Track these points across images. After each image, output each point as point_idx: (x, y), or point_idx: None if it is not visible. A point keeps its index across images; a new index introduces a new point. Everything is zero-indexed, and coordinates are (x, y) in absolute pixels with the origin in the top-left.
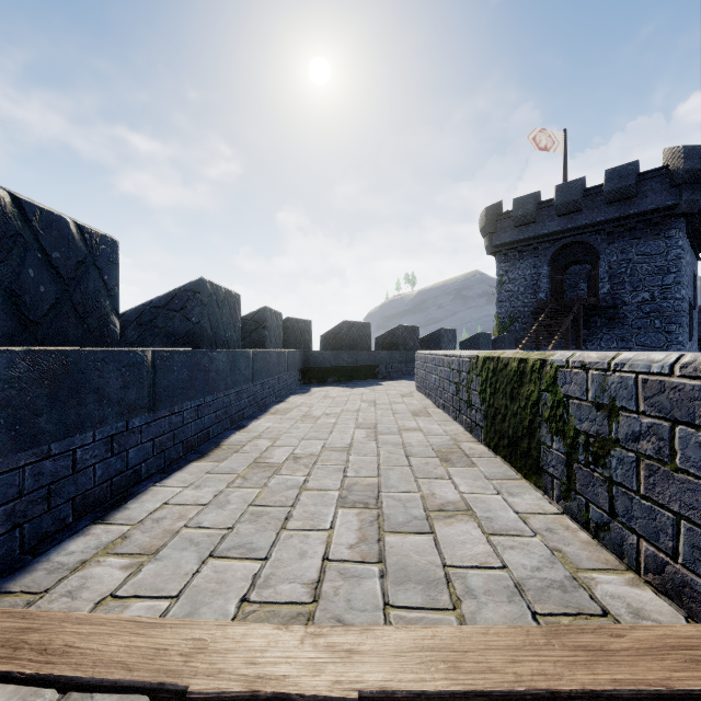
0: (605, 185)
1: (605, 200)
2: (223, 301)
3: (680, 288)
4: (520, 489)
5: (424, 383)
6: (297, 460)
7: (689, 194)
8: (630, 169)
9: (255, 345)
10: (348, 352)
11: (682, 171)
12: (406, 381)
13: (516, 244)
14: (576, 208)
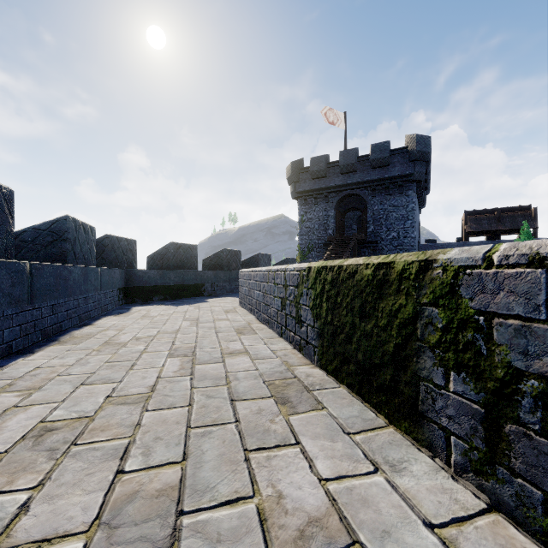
0: (371, 155)
1: (371, 166)
2: None
3: (414, 230)
4: (395, 447)
5: (247, 299)
6: (48, 433)
7: (419, 167)
8: (386, 145)
9: (53, 260)
10: (175, 271)
11: (416, 151)
12: (230, 298)
13: (313, 192)
14: (353, 169)
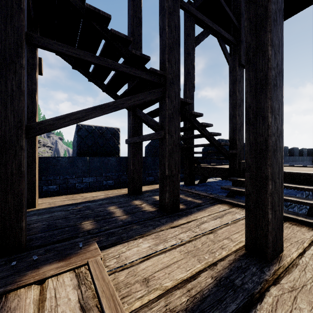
0: None
1: None
2: (296, 149)
3: None
4: None
5: None
6: None
7: None
8: None
9: (300, 155)
10: None
11: None
12: None
13: None
14: None
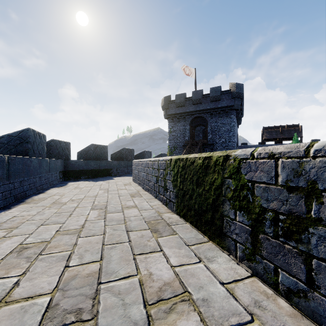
0: (210, 94)
1: (210, 100)
2: None
3: (234, 138)
4: (211, 251)
5: (137, 177)
6: (25, 250)
7: (237, 102)
8: (218, 88)
9: (20, 154)
10: (94, 161)
11: (235, 92)
12: (127, 177)
13: (176, 115)
14: (200, 102)
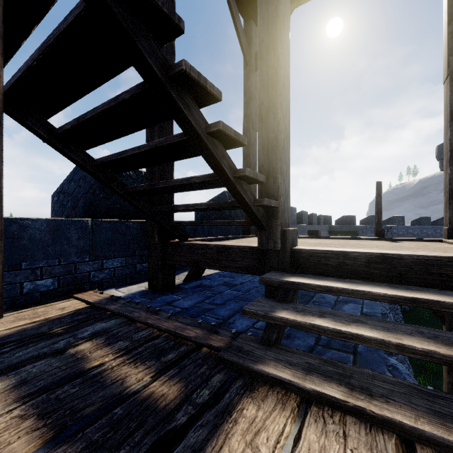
0: None
1: None
2: (315, 216)
3: None
4: None
5: None
6: None
7: None
8: None
9: (317, 224)
10: (345, 226)
11: None
12: None
13: None
14: None
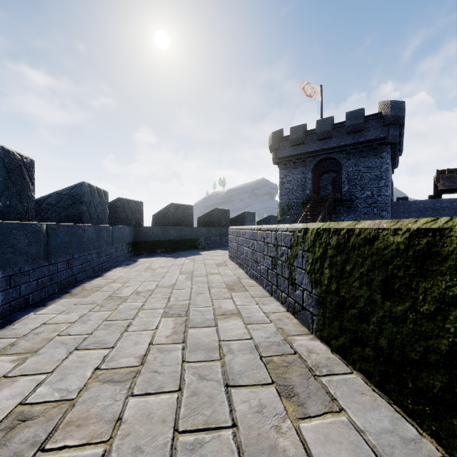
0: (346, 122)
1: (345, 132)
2: None
3: (388, 189)
4: None
5: (236, 254)
6: (25, 420)
7: (393, 131)
8: (360, 112)
9: (72, 220)
10: (174, 228)
11: (390, 116)
12: (221, 251)
13: (292, 158)
14: (329, 136)
